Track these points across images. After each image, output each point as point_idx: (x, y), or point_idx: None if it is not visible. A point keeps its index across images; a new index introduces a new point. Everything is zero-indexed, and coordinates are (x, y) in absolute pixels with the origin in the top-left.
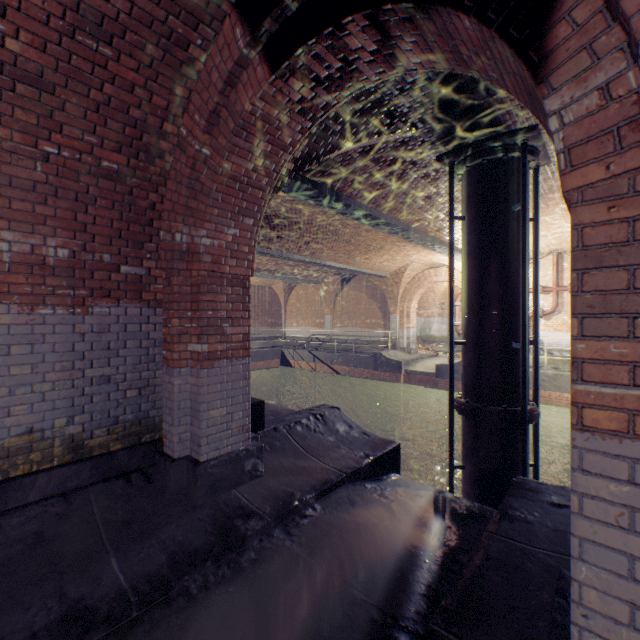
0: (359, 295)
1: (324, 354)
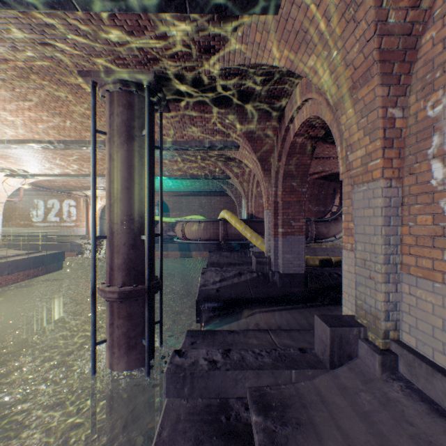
0: None
1: None
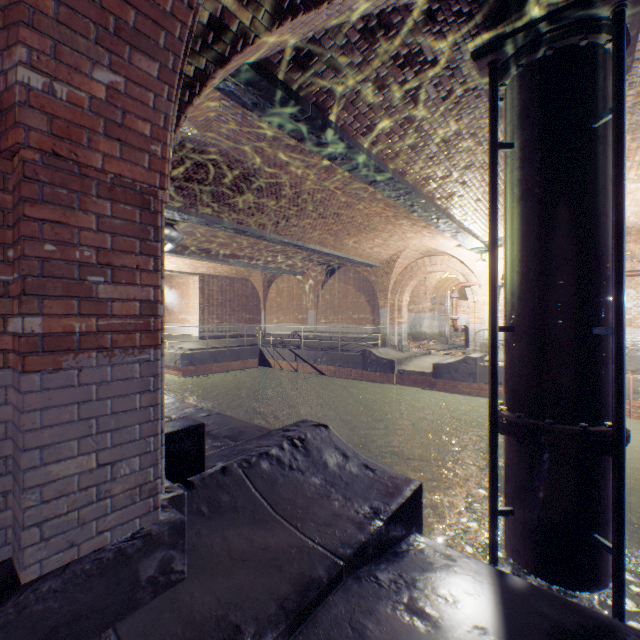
0: (345, 288)
1: (307, 353)
